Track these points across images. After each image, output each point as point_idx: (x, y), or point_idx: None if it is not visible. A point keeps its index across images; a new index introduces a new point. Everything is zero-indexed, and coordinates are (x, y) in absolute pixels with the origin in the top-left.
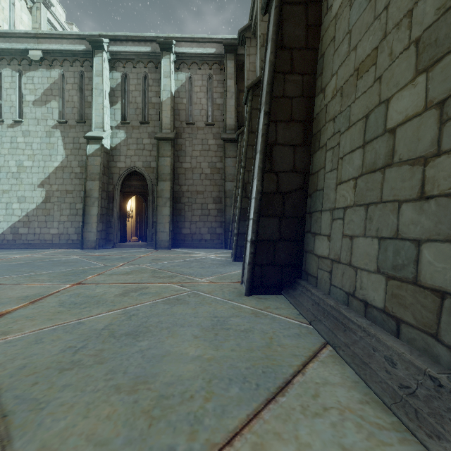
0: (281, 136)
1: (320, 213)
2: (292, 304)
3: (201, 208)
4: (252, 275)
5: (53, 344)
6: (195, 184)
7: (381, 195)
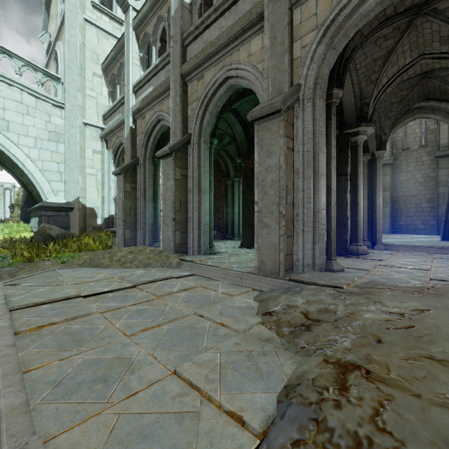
0: None
1: None
2: None
3: (415, 207)
4: (444, 234)
5: None
6: (410, 191)
7: None
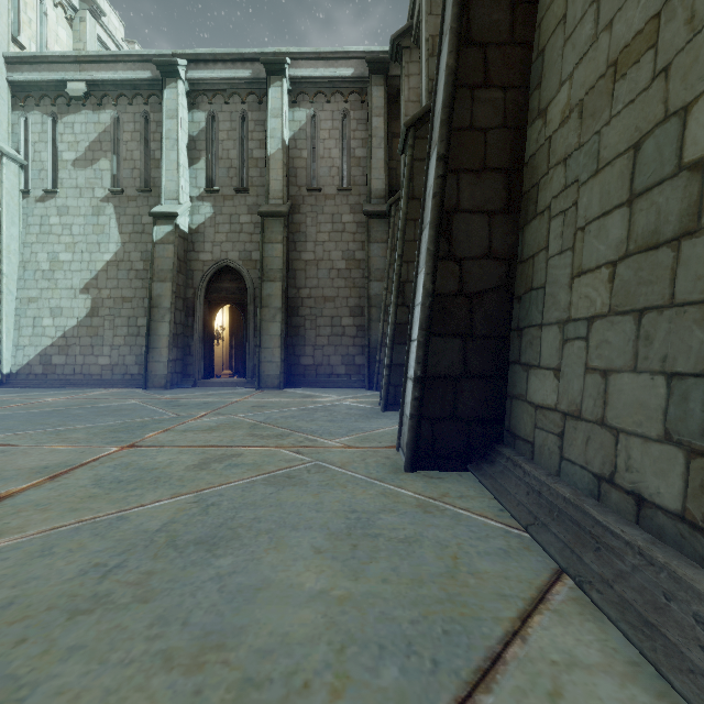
0: (467, 196)
1: (538, 329)
2: (488, 490)
3: (330, 325)
4: (417, 437)
5: (69, 558)
6: (321, 287)
7: (672, 292)
